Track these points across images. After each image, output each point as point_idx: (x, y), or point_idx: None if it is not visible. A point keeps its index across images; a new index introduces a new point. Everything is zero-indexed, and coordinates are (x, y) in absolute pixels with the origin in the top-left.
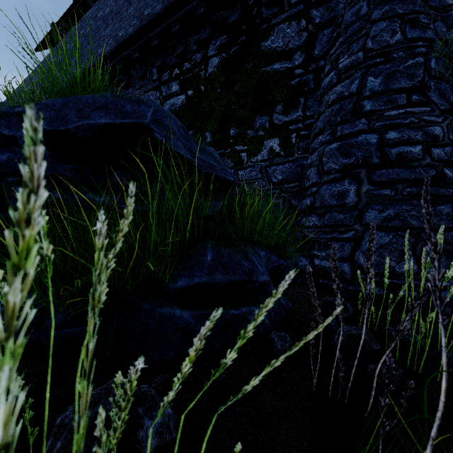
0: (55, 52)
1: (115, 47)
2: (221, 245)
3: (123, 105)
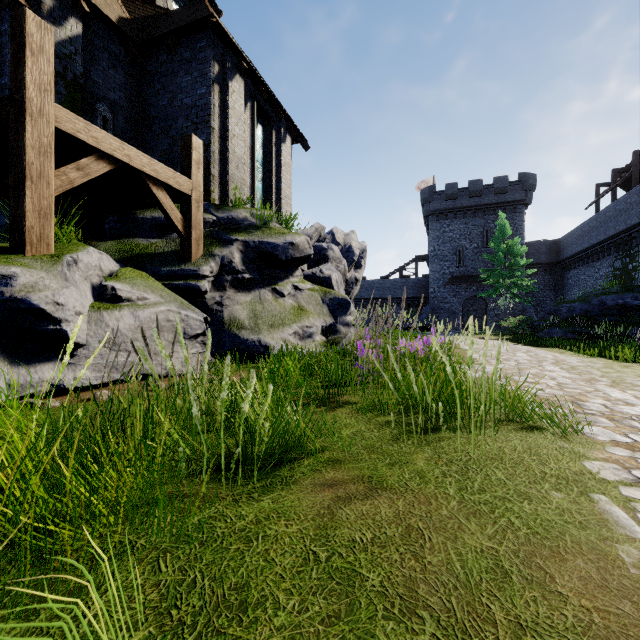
0: (599, 215)
1: (637, 223)
2: (637, 327)
3: (622, 297)
